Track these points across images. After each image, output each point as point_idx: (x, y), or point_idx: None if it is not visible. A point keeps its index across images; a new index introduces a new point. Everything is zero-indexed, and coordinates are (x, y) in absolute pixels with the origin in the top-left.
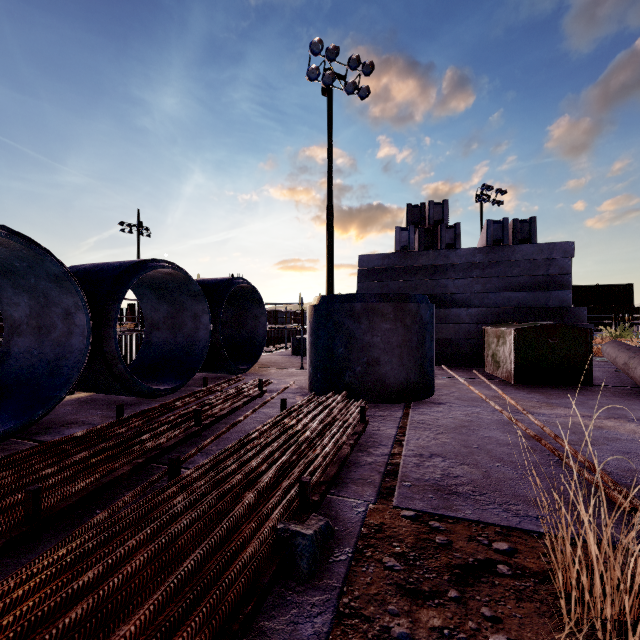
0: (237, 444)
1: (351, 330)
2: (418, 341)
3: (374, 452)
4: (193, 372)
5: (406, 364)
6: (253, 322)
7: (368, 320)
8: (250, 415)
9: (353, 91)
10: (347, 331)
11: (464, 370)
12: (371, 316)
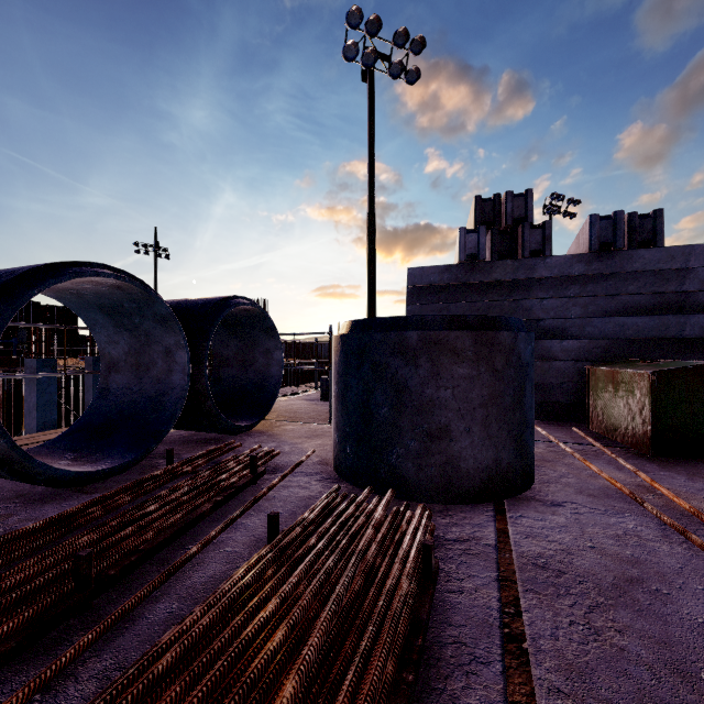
0: None
1: (401, 377)
2: (514, 396)
3: (465, 700)
4: (157, 438)
5: (495, 435)
6: (264, 359)
7: (430, 361)
8: (218, 535)
9: (399, 74)
10: (394, 379)
11: (559, 427)
12: (435, 354)
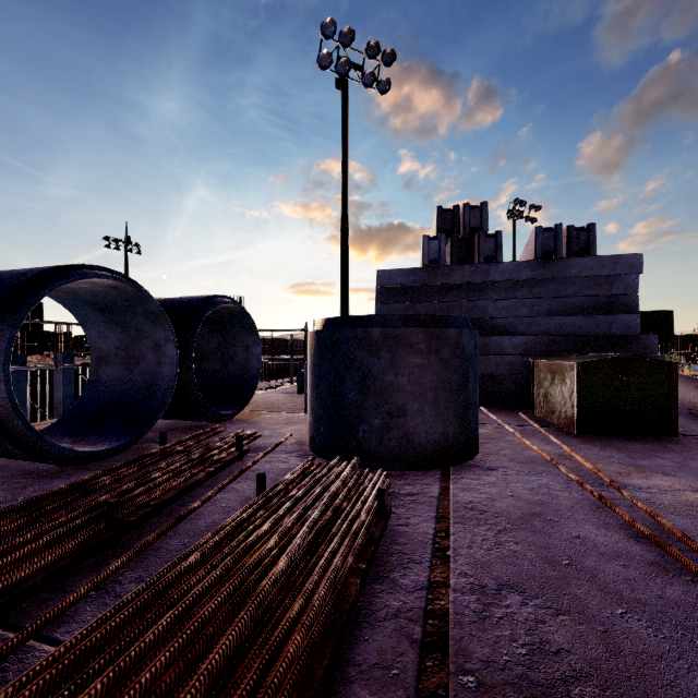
0: (150, 586)
1: (366, 366)
2: (459, 381)
3: (402, 581)
4: (149, 423)
5: (443, 414)
6: (244, 353)
7: (390, 352)
8: (214, 496)
9: (371, 84)
10: (360, 368)
11: (508, 413)
12: (394, 347)
